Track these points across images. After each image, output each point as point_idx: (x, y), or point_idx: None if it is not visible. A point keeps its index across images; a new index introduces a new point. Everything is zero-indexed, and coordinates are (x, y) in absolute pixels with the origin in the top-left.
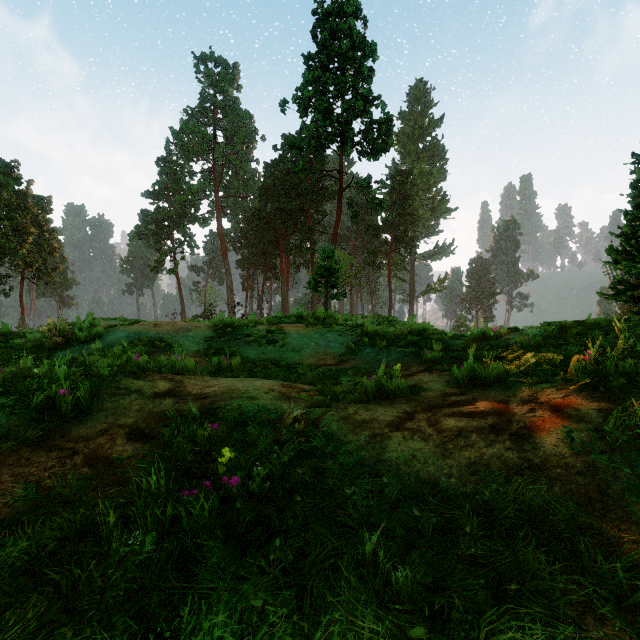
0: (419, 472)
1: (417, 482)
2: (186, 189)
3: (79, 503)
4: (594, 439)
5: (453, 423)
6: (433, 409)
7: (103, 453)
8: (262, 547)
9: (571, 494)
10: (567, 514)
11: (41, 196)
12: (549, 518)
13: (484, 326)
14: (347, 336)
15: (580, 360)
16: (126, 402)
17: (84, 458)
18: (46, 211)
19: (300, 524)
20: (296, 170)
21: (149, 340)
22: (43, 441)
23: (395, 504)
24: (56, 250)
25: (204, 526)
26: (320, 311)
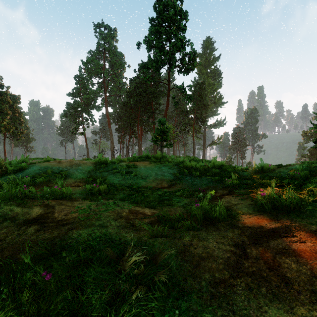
0: None
1: None
2: (89, 92)
3: None
4: None
5: (295, 267)
6: (260, 241)
7: None
8: None
9: None
10: None
11: (14, 95)
12: None
13: (262, 163)
14: (174, 169)
15: None
16: None
17: None
18: (17, 102)
19: None
20: (145, 79)
21: (52, 172)
22: None
23: None
24: (22, 122)
25: None
26: (158, 154)
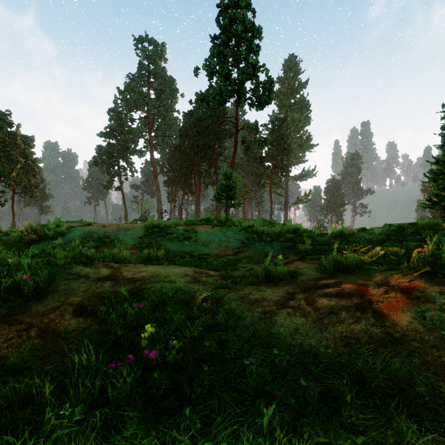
0: (302, 344)
1: (301, 352)
2: (128, 131)
3: (28, 371)
4: (441, 317)
5: (326, 302)
6: (309, 290)
7: (53, 326)
8: (175, 412)
9: (428, 365)
10: (429, 384)
11: (27, 135)
12: (413, 386)
13: (341, 227)
14: (242, 234)
15: (419, 253)
16: (75, 285)
17: (37, 331)
18: (30, 146)
19: (207, 390)
20: (205, 117)
21: (98, 237)
22: (8, 316)
23: (284, 372)
24: (37, 173)
25: (126, 395)
26: (222, 216)
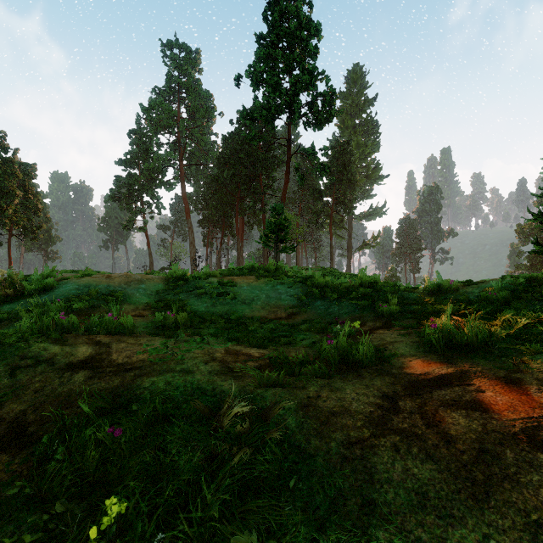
0: (444, 540)
1: None
2: (154, 158)
3: None
4: None
5: (462, 423)
6: (420, 391)
7: None
8: None
9: None
10: None
11: (27, 163)
12: None
13: (439, 279)
14: (297, 288)
15: None
16: (26, 377)
17: None
18: (31, 176)
19: None
20: (249, 138)
21: (98, 292)
22: None
23: None
24: (40, 210)
25: None
26: (271, 263)
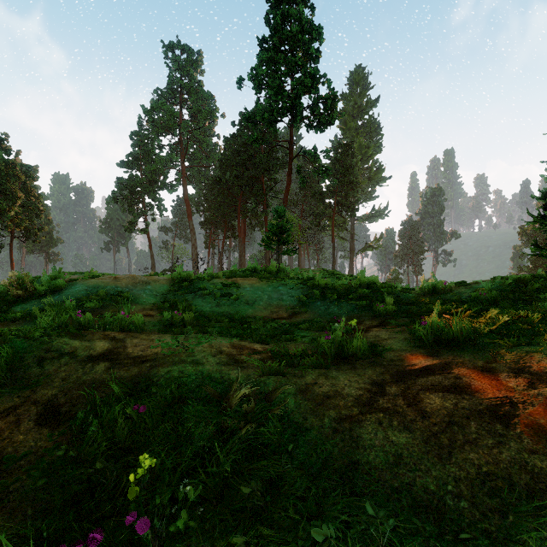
0: (412, 487)
1: (412, 506)
2: (156, 159)
3: None
4: None
5: (438, 402)
6: (405, 378)
7: None
8: None
9: None
10: None
11: (29, 165)
12: None
13: (434, 280)
14: (299, 289)
15: None
16: (53, 368)
17: None
18: (33, 178)
19: None
20: (251, 140)
21: (107, 293)
22: None
23: None
24: (42, 212)
25: None
26: (273, 265)
